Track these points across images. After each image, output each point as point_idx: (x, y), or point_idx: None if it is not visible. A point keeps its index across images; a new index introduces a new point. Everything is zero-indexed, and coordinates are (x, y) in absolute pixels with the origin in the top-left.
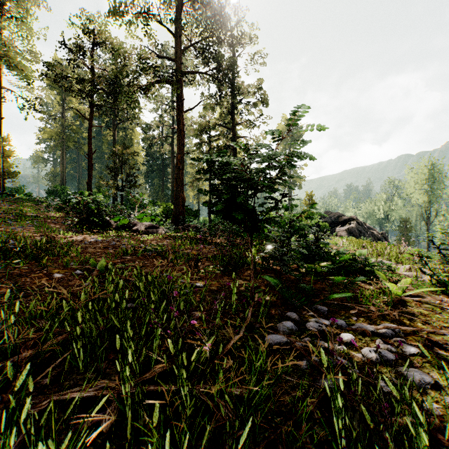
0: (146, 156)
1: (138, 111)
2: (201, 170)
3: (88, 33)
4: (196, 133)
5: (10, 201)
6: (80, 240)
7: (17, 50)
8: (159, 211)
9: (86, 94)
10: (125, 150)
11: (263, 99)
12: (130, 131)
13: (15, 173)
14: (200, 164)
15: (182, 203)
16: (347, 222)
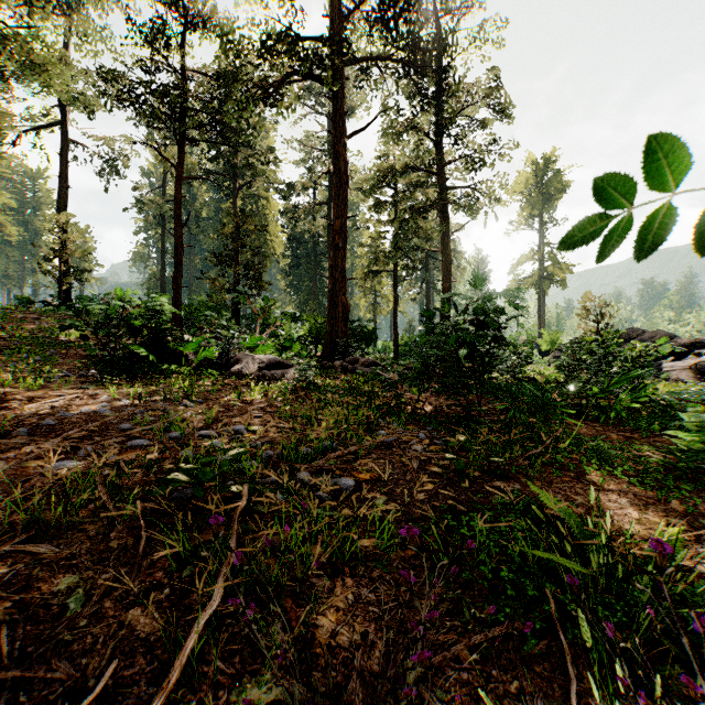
0: (289, 240)
1: (273, 162)
2: (380, 256)
3: (172, 2)
4: (371, 185)
5: (53, 317)
6: (15, 420)
7: (65, 57)
8: (303, 331)
9: (168, 115)
10: (245, 222)
11: (504, 105)
12: (264, 202)
13: (78, 272)
14: (379, 245)
15: (342, 314)
16: (688, 350)
